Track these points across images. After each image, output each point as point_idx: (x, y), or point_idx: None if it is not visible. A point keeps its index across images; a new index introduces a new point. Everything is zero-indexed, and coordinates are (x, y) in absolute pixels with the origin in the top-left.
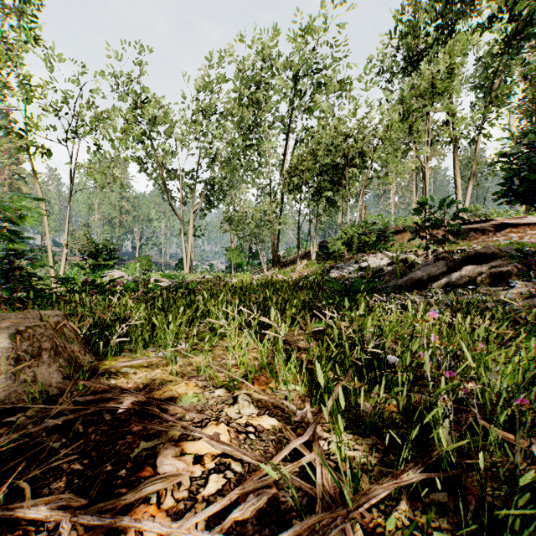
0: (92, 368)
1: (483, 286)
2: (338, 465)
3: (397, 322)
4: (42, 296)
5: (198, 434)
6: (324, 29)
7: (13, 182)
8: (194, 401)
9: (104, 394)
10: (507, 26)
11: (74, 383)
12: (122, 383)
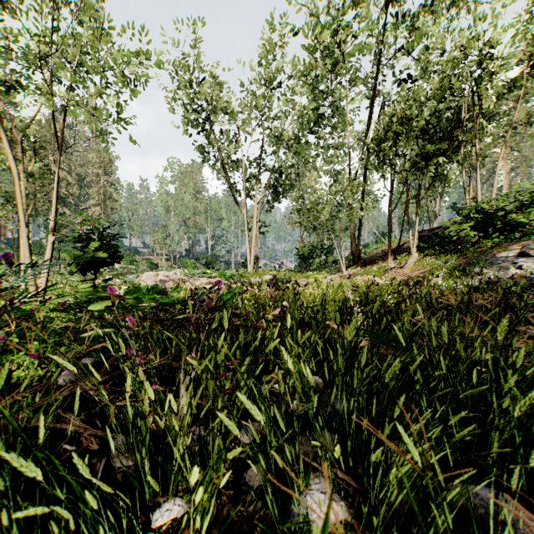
0: None
1: None
2: None
3: None
4: None
5: None
6: None
7: (106, 189)
8: None
9: None
10: None
11: None
12: None
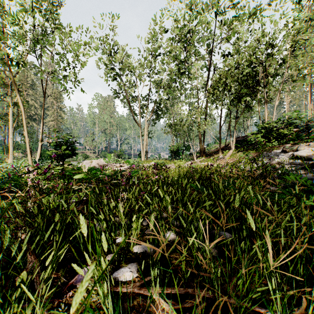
0: None
1: None
2: None
3: None
4: None
5: None
6: None
7: (58, 111)
8: None
9: None
10: None
11: None
12: None
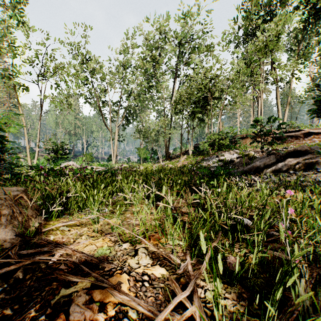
0: (38, 227)
1: (300, 171)
2: (213, 313)
3: (246, 195)
4: (19, 177)
5: (105, 284)
6: (197, 14)
7: (11, 109)
8: (107, 253)
9: (42, 247)
10: (310, 10)
11: (24, 239)
12: (59, 238)
